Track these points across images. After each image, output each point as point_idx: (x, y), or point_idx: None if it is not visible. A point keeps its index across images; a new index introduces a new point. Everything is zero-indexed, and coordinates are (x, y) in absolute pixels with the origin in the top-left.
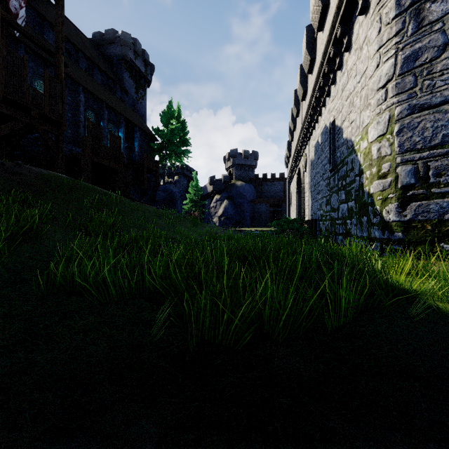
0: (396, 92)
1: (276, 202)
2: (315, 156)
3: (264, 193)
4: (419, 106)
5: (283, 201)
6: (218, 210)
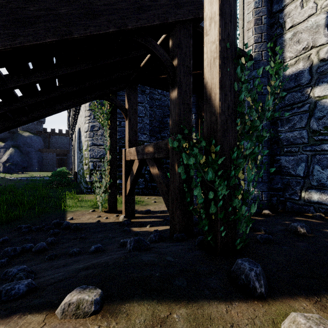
0: (89, 136)
1: (62, 152)
2: (77, 136)
3: (52, 144)
4: (94, 144)
5: (67, 152)
6: (2, 156)
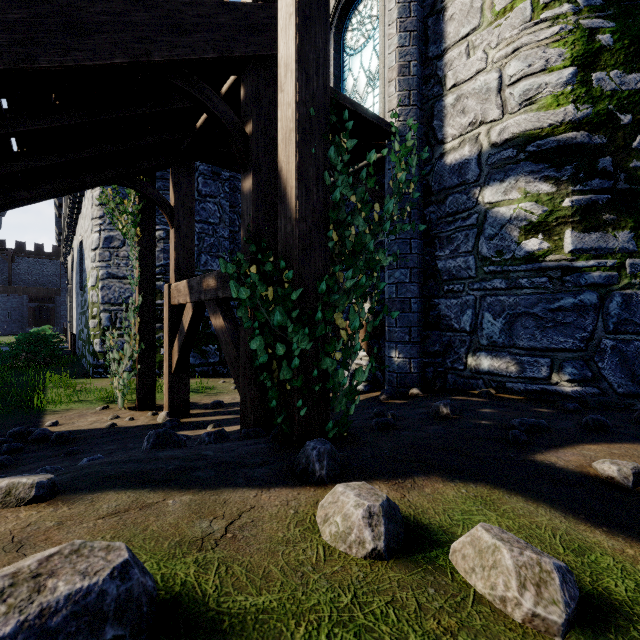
0: (101, 259)
1: (42, 293)
2: (77, 260)
3: (20, 275)
4: (112, 275)
5: (57, 293)
6: None
